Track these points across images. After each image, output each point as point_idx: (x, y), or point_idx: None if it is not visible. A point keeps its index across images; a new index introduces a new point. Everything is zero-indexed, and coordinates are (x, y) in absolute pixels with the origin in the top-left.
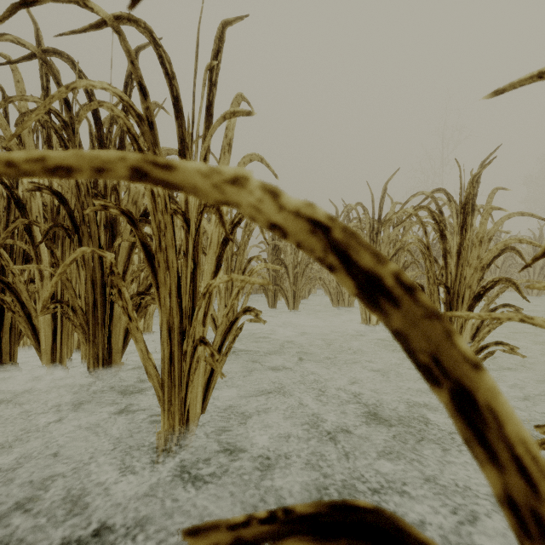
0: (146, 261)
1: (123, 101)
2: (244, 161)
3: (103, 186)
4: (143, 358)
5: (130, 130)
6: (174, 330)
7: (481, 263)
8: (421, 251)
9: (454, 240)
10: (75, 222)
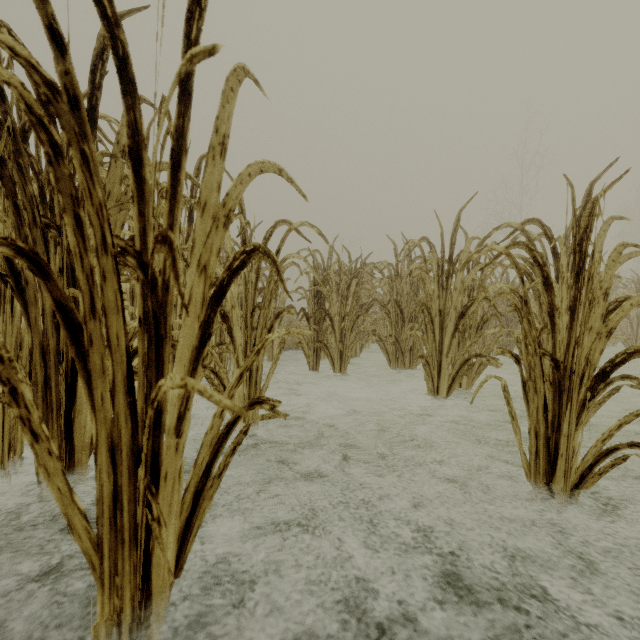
0: (67, 337)
1: (17, 57)
2: (251, 172)
3: (58, 214)
4: (62, 501)
5: (33, 109)
6: (122, 450)
7: (607, 326)
8: (516, 307)
9: (563, 291)
10: (14, 265)
